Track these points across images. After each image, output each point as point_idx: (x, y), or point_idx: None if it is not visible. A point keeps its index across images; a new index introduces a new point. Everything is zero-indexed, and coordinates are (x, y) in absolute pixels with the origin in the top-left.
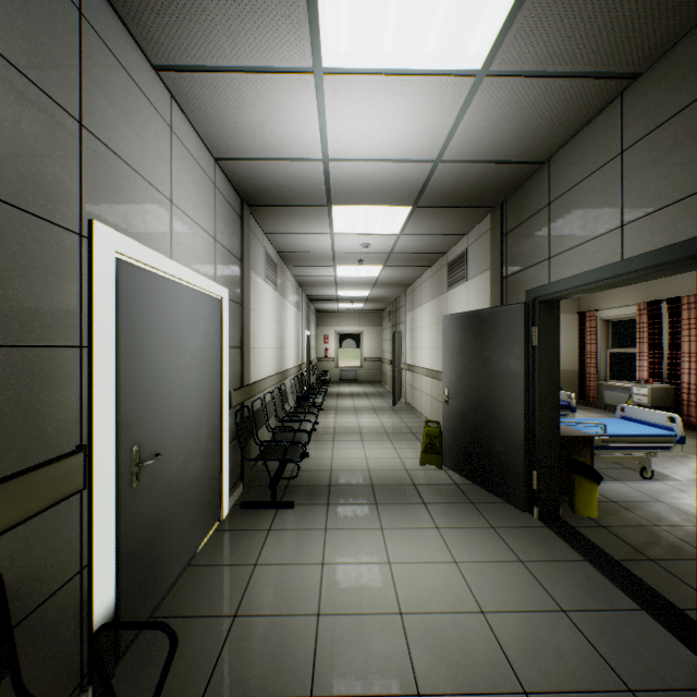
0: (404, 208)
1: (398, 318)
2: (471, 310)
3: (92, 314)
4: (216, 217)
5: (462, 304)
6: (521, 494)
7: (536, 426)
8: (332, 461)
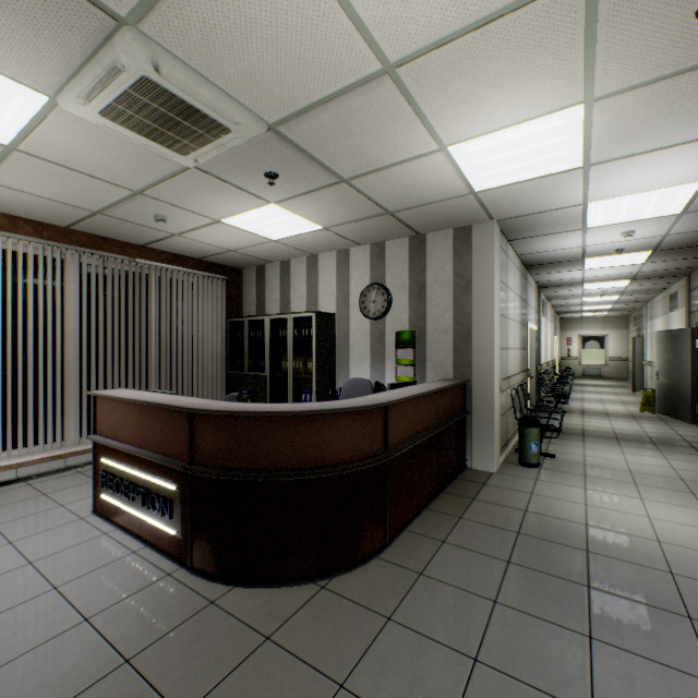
0: (625, 281)
1: (640, 324)
2: (669, 329)
3: (527, 342)
4: (534, 302)
5: (675, 322)
6: (689, 416)
7: (697, 385)
8: (582, 406)
